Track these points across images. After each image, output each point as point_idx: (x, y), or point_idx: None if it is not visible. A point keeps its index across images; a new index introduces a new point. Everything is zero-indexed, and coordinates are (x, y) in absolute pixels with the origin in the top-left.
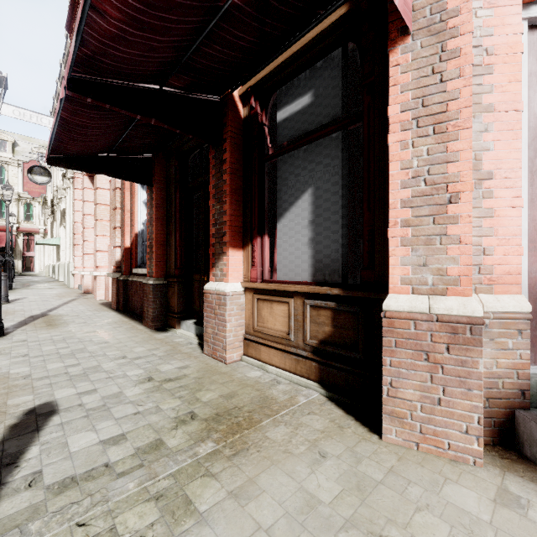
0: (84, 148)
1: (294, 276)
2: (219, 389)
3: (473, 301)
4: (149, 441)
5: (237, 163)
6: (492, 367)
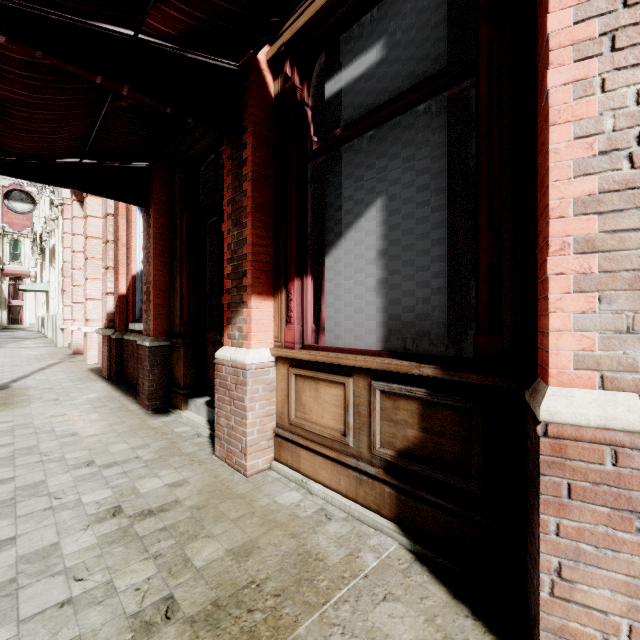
0: (35, 144)
1: (354, 340)
2: (228, 535)
3: None
4: None
5: (263, 164)
6: None
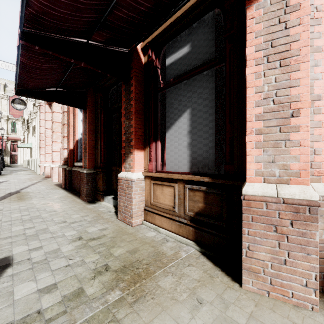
0: (39, 83)
1: (178, 168)
2: (126, 246)
3: (311, 189)
4: (73, 290)
5: (139, 93)
6: (322, 236)
